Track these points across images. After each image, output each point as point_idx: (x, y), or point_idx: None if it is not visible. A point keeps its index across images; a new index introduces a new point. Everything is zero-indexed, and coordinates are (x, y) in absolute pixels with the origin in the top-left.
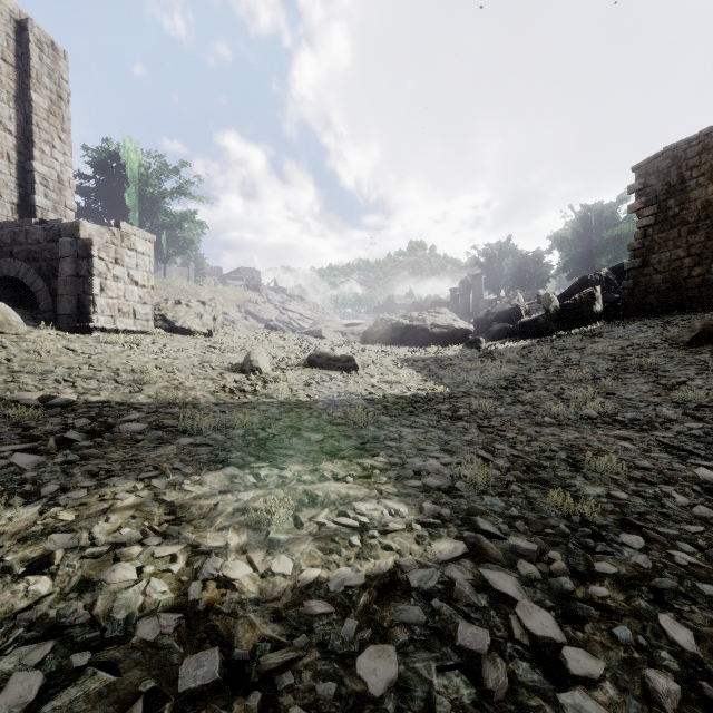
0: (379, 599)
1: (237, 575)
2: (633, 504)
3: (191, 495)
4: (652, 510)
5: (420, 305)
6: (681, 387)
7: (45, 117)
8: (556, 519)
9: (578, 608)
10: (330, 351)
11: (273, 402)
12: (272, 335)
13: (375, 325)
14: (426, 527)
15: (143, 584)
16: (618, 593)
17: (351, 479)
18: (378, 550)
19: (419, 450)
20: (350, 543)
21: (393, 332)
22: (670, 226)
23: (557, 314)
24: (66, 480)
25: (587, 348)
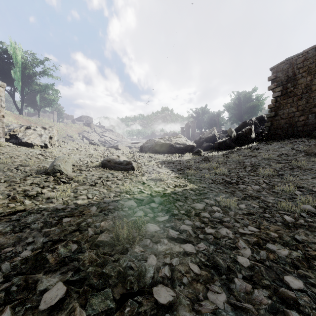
0: None
1: None
2: None
3: None
4: None
5: (167, 135)
6: None
7: None
8: None
9: None
10: (116, 157)
11: (48, 208)
12: (89, 148)
13: (146, 143)
14: None
15: None
16: None
17: None
18: None
19: (203, 312)
20: None
21: (155, 146)
22: (288, 96)
23: (235, 138)
24: None
25: (258, 155)
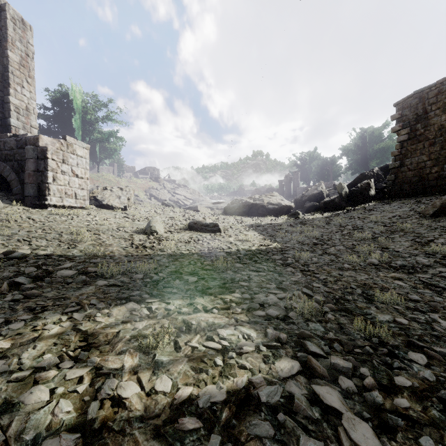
0: (237, 414)
1: (128, 394)
2: (412, 327)
3: (100, 325)
4: (426, 333)
5: (260, 191)
6: (430, 243)
7: (17, 68)
8: (361, 341)
9: (389, 419)
10: (202, 220)
11: (164, 254)
12: (166, 210)
13: (232, 203)
14: (269, 348)
15: (53, 404)
16: (416, 403)
17: (216, 311)
18: (235, 369)
19: (262, 288)
20: (215, 363)
21: (243, 208)
22: (417, 141)
23: (347, 196)
24: (10, 314)
25: (367, 218)
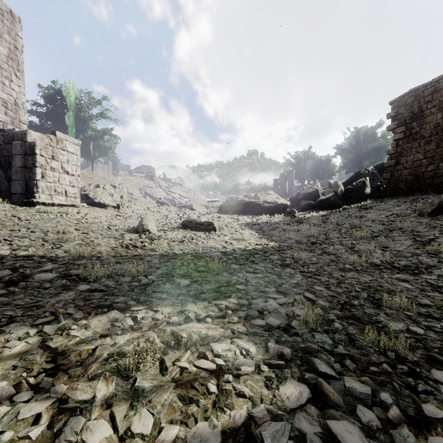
0: None
1: (96, 440)
2: (429, 338)
3: (74, 340)
4: None
5: (255, 189)
6: (431, 242)
7: (5, 61)
8: (376, 356)
9: None
10: (197, 218)
11: (156, 255)
12: (160, 208)
13: (227, 202)
14: (272, 368)
15: None
16: None
17: (210, 320)
18: (232, 397)
19: (260, 292)
20: (207, 390)
21: (239, 206)
22: (413, 139)
23: (342, 195)
24: None
25: (364, 216)
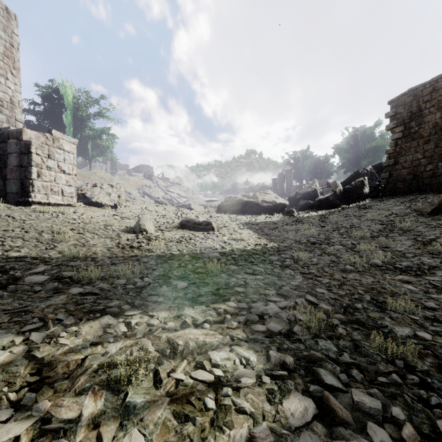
0: None
1: None
2: (438, 344)
3: (63, 349)
4: None
5: (253, 189)
6: (432, 242)
7: (0, 58)
8: (383, 364)
9: None
10: (195, 218)
11: (153, 255)
12: (158, 207)
13: (226, 201)
14: (274, 379)
15: None
16: None
17: (208, 325)
18: (232, 414)
19: (260, 295)
20: (205, 405)
21: (237, 205)
22: (412, 139)
23: (341, 194)
24: None
25: (363, 216)
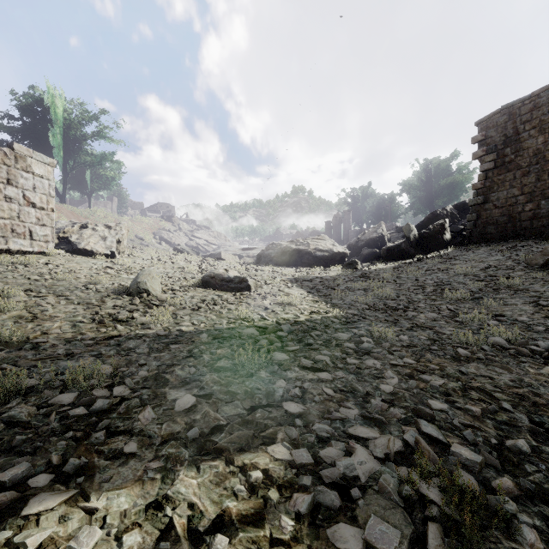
0: None
1: None
2: None
3: None
4: None
5: (302, 235)
6: None
7: None
8: None
9: None
10: (223, 272)
11: (147, 335)
12: (176, 257)
13: (267, 249)
14: None
15: None
16: None
17: (223, 542)
18: None
19: (333, 420)
20: None
21: (282, 255)
22: (506, 170)
23: (416, 241)
24: None
25: (450, 269)
